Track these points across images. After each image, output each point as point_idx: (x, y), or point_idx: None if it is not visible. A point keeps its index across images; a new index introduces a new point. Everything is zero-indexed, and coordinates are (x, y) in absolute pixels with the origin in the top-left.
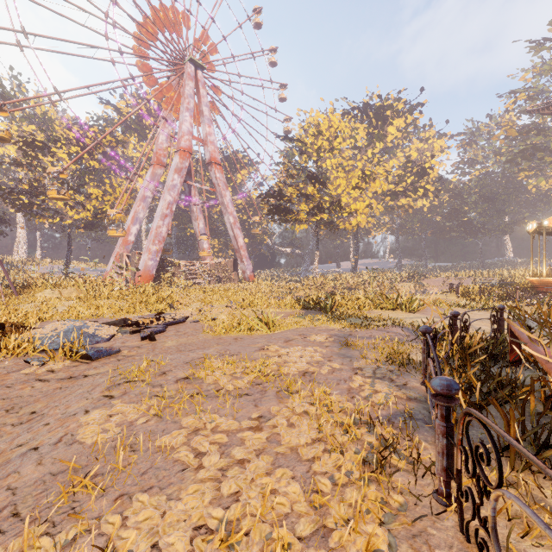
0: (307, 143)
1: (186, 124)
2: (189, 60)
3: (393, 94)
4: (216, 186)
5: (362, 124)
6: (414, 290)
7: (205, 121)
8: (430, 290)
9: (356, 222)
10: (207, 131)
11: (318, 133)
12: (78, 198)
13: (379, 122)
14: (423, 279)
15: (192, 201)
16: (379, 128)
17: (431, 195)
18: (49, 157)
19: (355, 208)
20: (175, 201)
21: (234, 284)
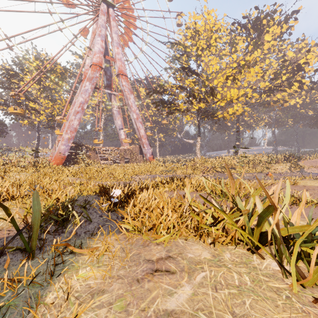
0: (188, 47)
1: (98, 46)
2: (102, 1)
3: (269, 11)
4: (123, 92)
5: (241, 36)
6: (290, 170)
7: (114, 44)
8: (307, 170)
9: (233, 110)
10: (116, 51)
11: (195, 33)
12: (38, 107)
13: (256, 35)
14: (299, 160)
15: (112, 106)
16: (256, 38)
17: (306, 87)
18: (21, 81)
19: (231, 97)
20: (86, 101)
21: (136, 163)
